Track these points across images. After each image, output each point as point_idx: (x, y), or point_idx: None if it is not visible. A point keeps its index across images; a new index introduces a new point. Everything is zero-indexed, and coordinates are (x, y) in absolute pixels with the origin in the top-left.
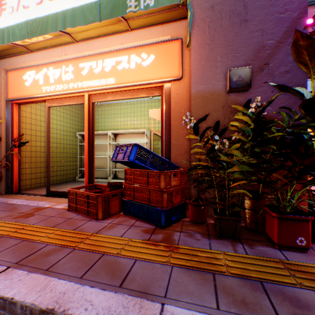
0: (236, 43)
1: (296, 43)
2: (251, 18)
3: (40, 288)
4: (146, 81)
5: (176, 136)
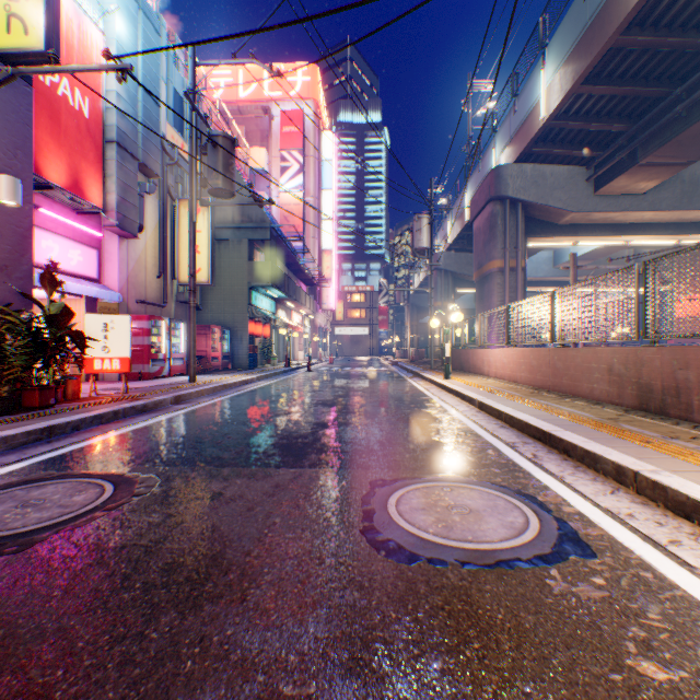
0: None
1: (46, 274)
2: None
3: None
4: None
5: None
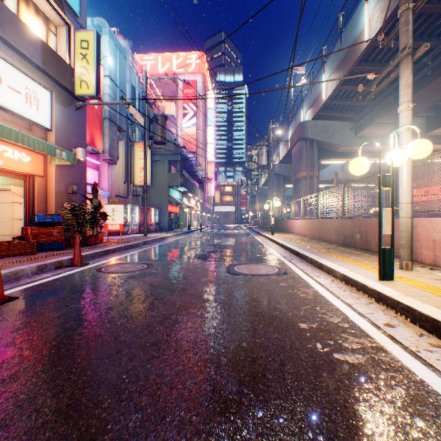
0: (71, 173)
1: (95, 188)
2: (75, 165)
3: (86, 253)
4: (27, 172)
5: (41, 208)
